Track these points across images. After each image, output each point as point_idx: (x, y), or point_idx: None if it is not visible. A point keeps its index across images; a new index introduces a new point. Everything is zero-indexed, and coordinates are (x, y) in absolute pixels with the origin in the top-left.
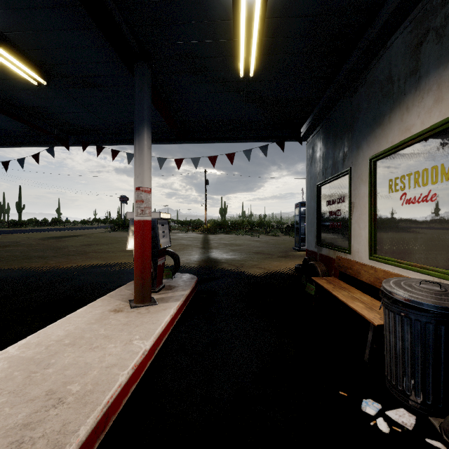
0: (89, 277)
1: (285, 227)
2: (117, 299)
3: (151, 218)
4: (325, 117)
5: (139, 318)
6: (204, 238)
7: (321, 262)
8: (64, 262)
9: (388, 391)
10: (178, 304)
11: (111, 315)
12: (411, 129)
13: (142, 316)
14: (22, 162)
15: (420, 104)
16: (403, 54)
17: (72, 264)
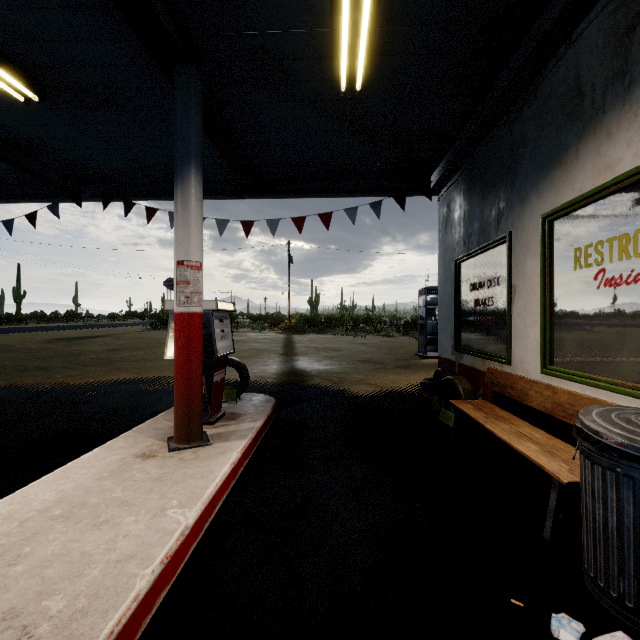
0: (112, 399)
1: (403, 324)
2: (149, 435)
3: (201, 309)
4: (469, 158)
5: (181, 468)
6: (286, 339)
7: (462, 375)
8: (76, 376)
9: (591, 598)
10: (244, 443)
11: (136, 463)
12: (615, 166)
13: (185, 465)
14: (10, 225)
15: (632, 125)
16: (601, 48)
17: (89, 378)
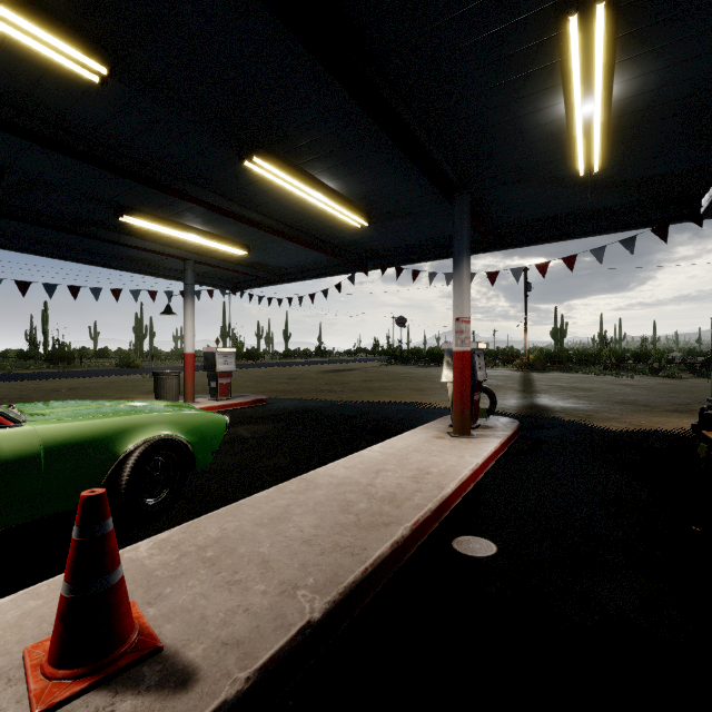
0: (389, 413)
1: (702, 362)
2: (434, 430)
3: (470, 349)
4: None
5: (463, 445)
6: (523, 377)
7: None
8: (355, 397)
9: None
10: (500, 440)
11: (435, 440)
12: None
13: (465, 444)
14: (325, 293)
15: None
16: None
17: (364, 399)
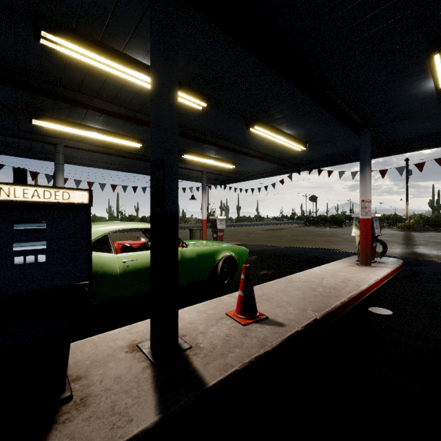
0: (314, 253)
1: None
2: (347, 262)
3: (371, 217)
4: None
5: (367, 270)
6: (405, 235)
7: None
8: (290, 245)
9: None
10: (391, 269)
11: (349, 267)
12: None
13: (368, 269)
14: (274, 185)
15: None
16: None
17: (296, 246)
